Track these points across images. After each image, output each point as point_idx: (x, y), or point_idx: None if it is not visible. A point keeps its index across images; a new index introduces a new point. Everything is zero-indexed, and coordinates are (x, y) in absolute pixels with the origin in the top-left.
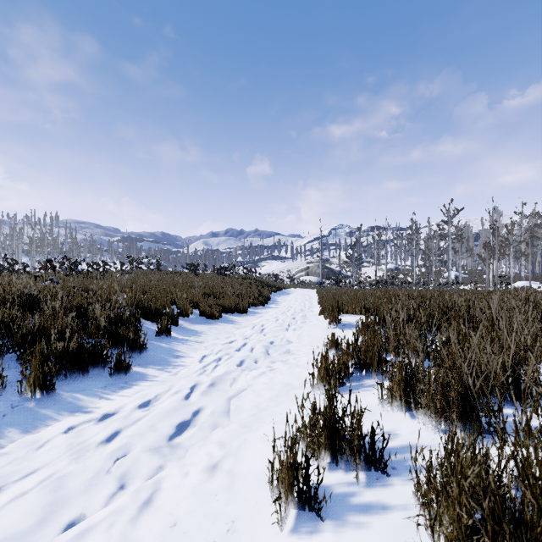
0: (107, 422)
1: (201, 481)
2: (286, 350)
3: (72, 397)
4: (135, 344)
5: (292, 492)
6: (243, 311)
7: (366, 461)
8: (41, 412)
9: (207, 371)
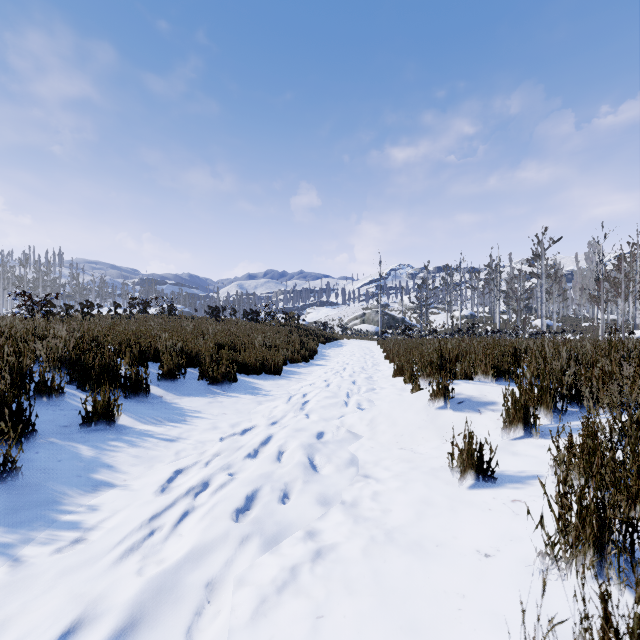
0: None
1: None
2: (350, 461)
3: None
4: None
5: None
6: (275, 370)
7: None
8: None
9: (127, 563)
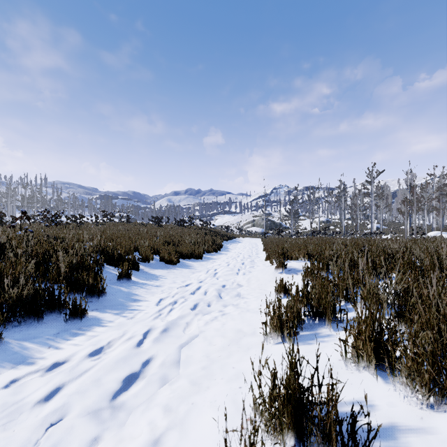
0: (48, 377)
1: None
2: (237, 293)
3: (20, 346)
4: (94, 289)
5: None
6: (198, 257)
7: None
8: None
9: (161, 316)
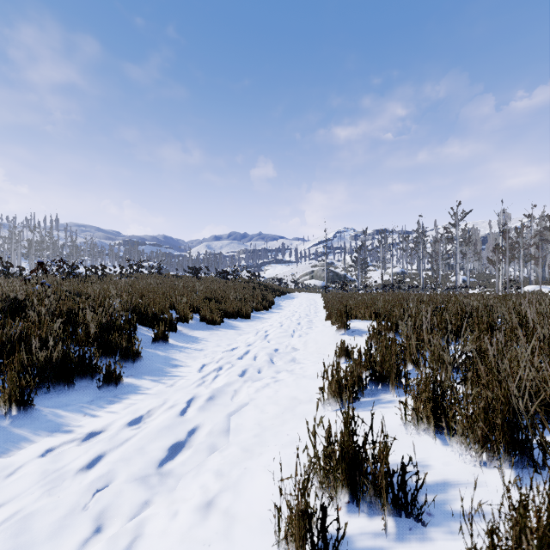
0: (89, 444)
1: (192, 524)
2: (292, 358)
3: (53, 414)
4: (128, 352)
5: (304, 548)
6: (246, 316)
7: (394, 504)
8: (15, 431)
9: (206, 382)
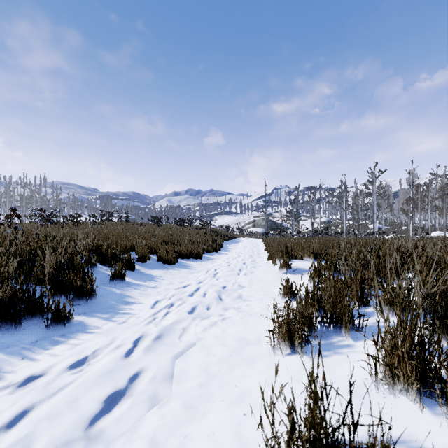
0: (14, 397)
1: None
2: (238, 295)
3: None
4: (83, 290)
5: None
6: (198, 257)
7: None
8: None
9: (155, 321)
